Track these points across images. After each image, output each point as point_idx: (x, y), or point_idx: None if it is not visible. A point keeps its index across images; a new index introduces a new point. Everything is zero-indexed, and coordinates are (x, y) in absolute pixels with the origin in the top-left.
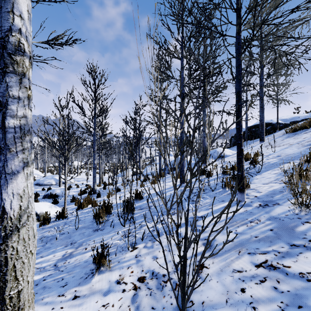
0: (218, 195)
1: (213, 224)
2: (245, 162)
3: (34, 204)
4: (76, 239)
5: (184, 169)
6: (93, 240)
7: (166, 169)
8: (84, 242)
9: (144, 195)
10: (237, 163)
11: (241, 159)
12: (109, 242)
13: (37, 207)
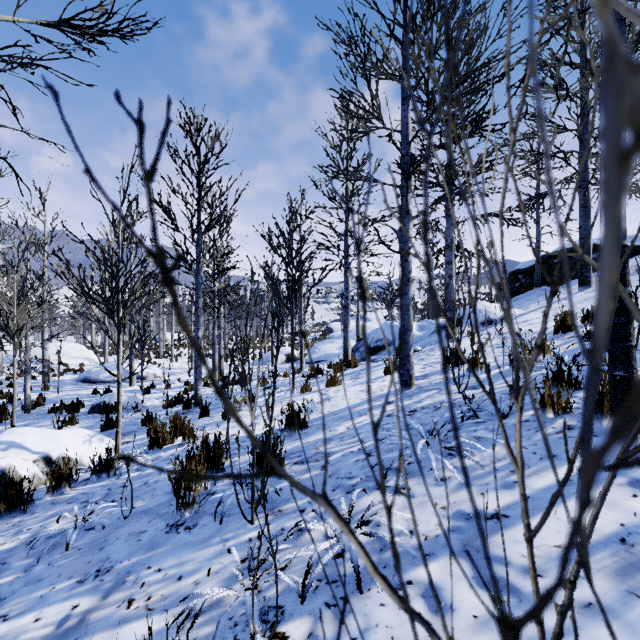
0: (527, 432)
1: (556, 560)
2: (563, 334)
3: (48, 434)
4: (113, 557)
5: (411, 353)
6: (157, 566)
7: (359, 349)
8: (133, 573)
9: (310, 415)
10: (611, 338)
11: (626, 327)
12: (196, 593)
13: (53, 443)
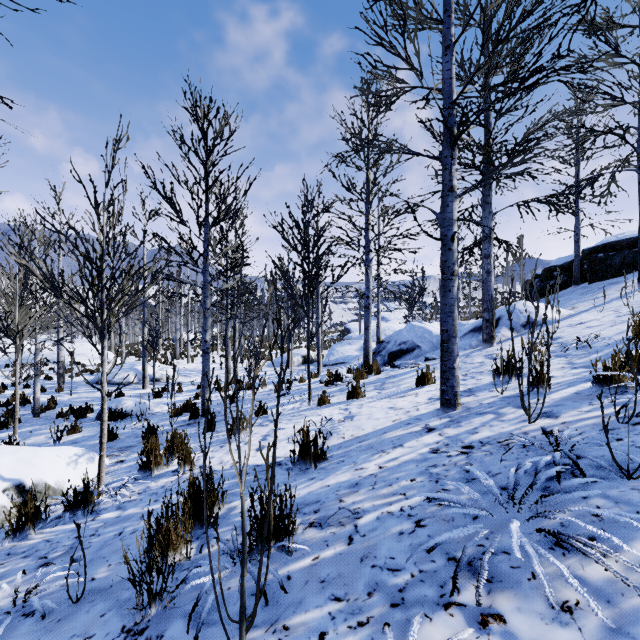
0: None
1: None
2: None
3: (26, 456)
4: None
5: (456, 365)
6: None
7: (380, 353)
8: None
9: (329, 439)
10: None
11: None
12: None
13: (29, 467)
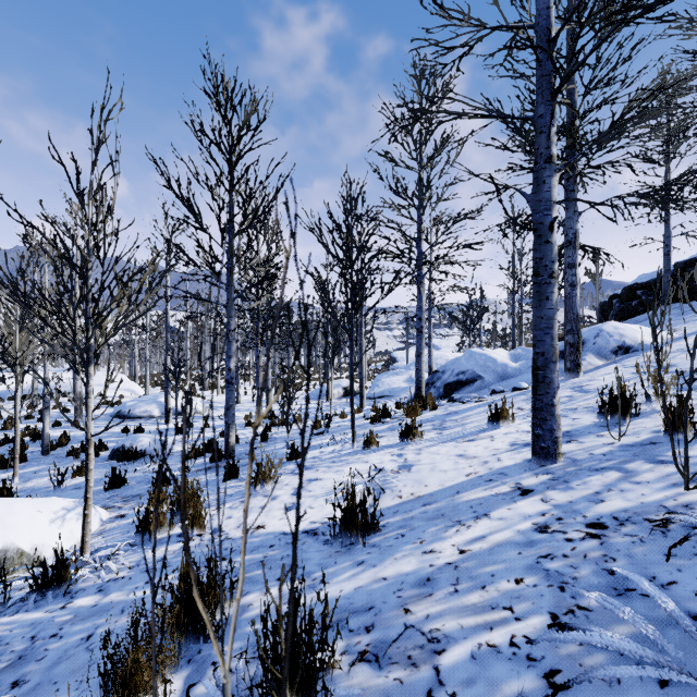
0: None
1: None
2: None
3: None
4: None
5: (556, 401)
6: None
7: (435, 384)
8: None
9: (381, 498)
10: None
11: None
12: None
13: None
